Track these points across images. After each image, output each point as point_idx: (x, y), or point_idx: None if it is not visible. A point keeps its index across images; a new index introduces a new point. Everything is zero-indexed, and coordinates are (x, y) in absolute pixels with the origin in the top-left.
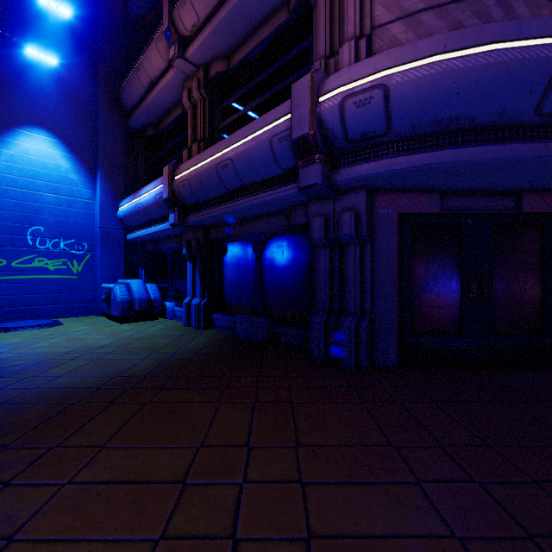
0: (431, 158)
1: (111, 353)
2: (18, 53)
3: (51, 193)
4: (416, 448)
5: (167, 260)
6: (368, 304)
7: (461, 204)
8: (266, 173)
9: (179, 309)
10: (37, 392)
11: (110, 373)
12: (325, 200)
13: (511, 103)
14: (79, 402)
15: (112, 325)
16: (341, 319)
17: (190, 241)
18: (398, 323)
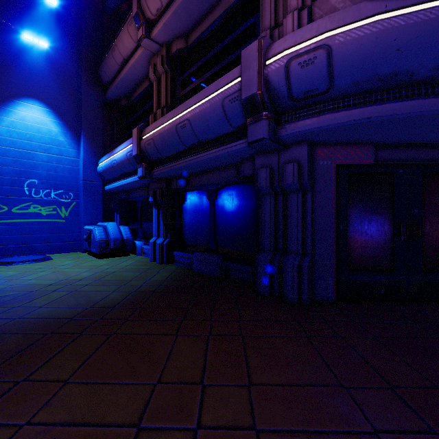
0: (371, 112)
1: (87, 285)
2: (17, 38)
3: (43, 152)
4: (366, 389)
5: (137, 207)
6: (309, 245)
7: (393, 156)
8: (218, 131)
9: (147, 247)
10: (18, 322)
11: (84, 305)
12: (270, 153)
13: None
14: (53, 333)
15: (92, 260)
16: (285, 258)
17: (155, 191)
18: (336, 261)
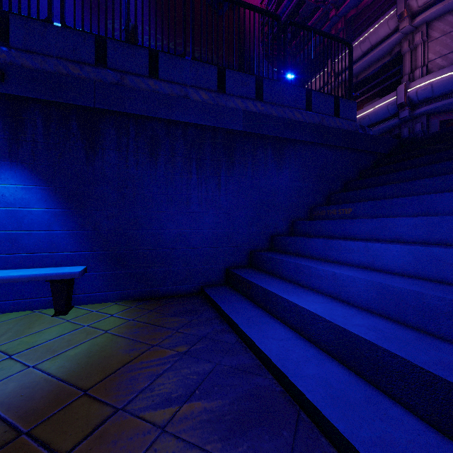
0: (448, 101)
1: None
2: None
3: None
4: None
5: None
6: None
7: None
8: (383, 117)
9: None
10: None
11: None
12: (408, 122)
13: None
14: None
15: None
16: None
17: None
18: None
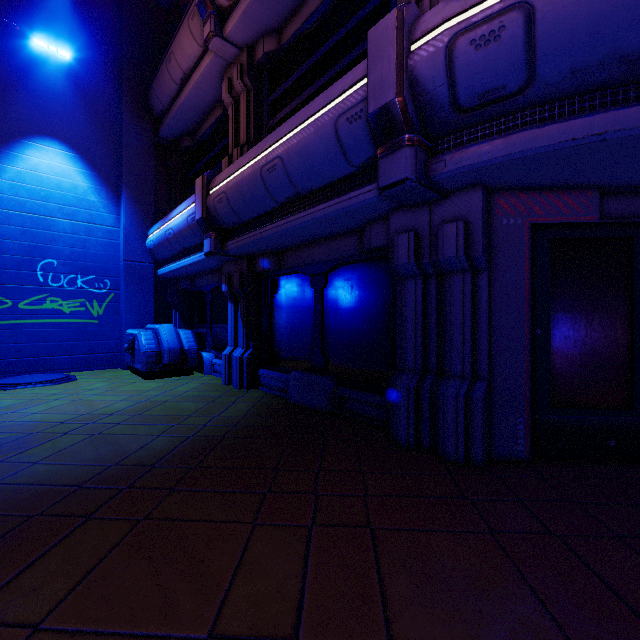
0: (606, 122)
1: (120, 424)
2: (26, 47)
3: (66, 219)
4: None
5: (206, 301)
6: (485, 362)
7: (631, 209)
8: (328, 174)
9: (219, 361)
10: None
11: (106, 459)
12: (416, 208)
13: None
14: (42, 514)
15: (135, 382)
16: (442, 384)
17: (231, 276)
18: (531, 391)
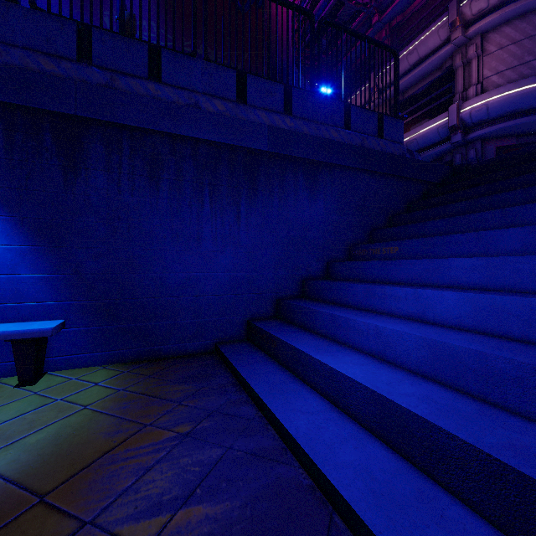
0: (505, 124)
1: None
2: None
3: None
4: None
5: None
6: None
7: (527, 139)
8: (433, 142)
9: None
10: None
11: None
12: (461, 148)
13: (534, 102)
14: None
15: None
16: None
17: None
18: None
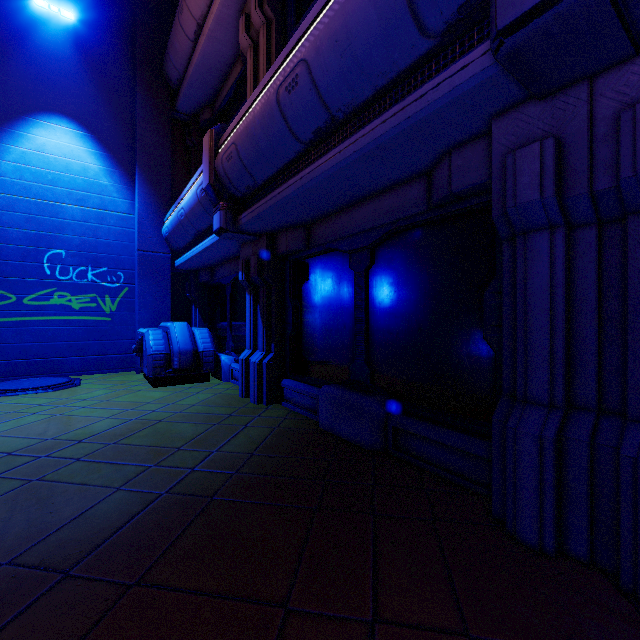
0: None
1: (79, 460)
2: (32, 15)
3: (75, 205)
4: None
5: (226, 295)
6: None
7: None
8: (382, 66)
9: (238, 366)
10: None
11: (4, 546)
12: (554, 96)
13: None
14: None
15: (140, 390)
16: (626, 439)
17: (248, 260)
18: None
